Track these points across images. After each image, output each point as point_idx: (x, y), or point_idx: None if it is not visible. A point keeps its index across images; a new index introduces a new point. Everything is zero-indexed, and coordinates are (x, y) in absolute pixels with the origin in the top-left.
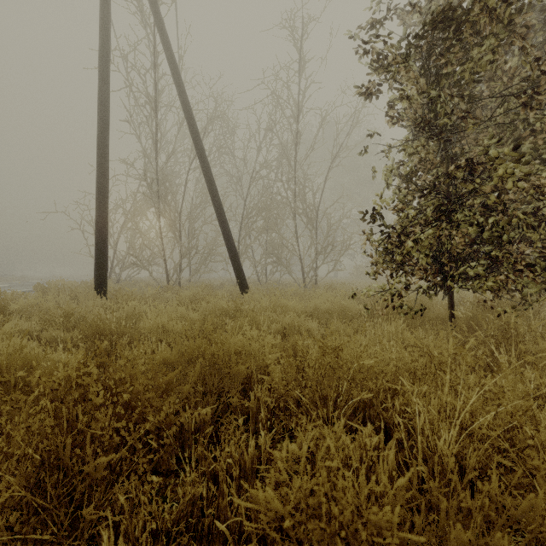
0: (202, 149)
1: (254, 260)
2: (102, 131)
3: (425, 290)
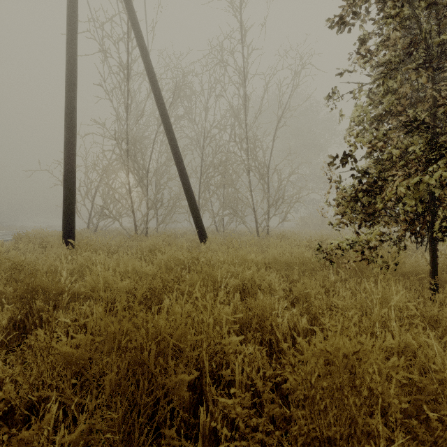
0: (164, 108)
1: (213, 212)
2: (70, 90)
3: (394, 241)
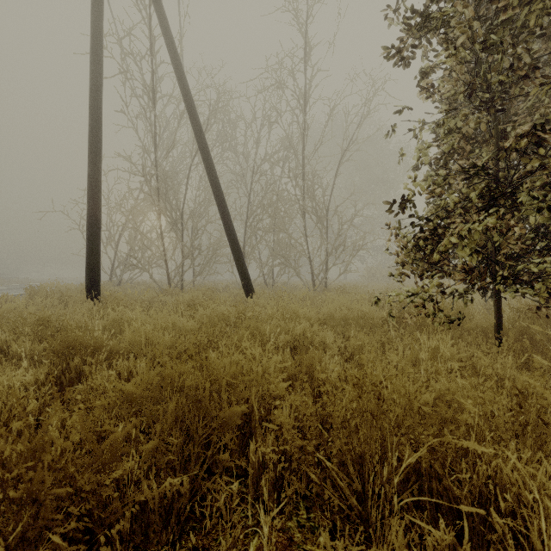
0: (204, 140)
1: (261, 261)
2: (94, 120)
3: (461, 294)
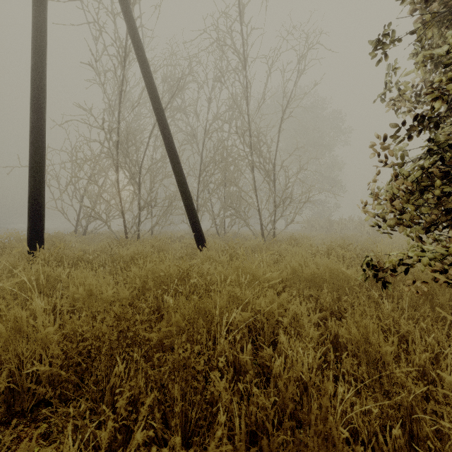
0: (154, 89)
1: (213, 213)
2: (36, 63)
3: None
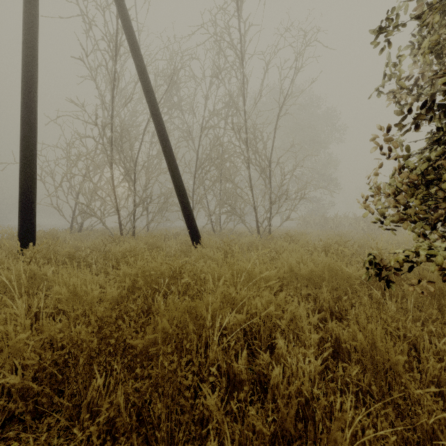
0: (148, 83)
1: (209, 210)
2: (27, 55)
3: None
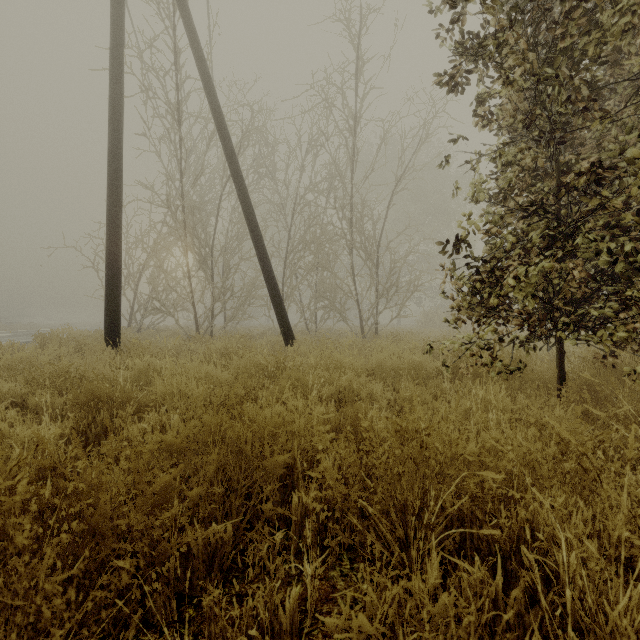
0: (237, 168)
1: (302, 304)
2: (114, 145)
3: (522, 342)
